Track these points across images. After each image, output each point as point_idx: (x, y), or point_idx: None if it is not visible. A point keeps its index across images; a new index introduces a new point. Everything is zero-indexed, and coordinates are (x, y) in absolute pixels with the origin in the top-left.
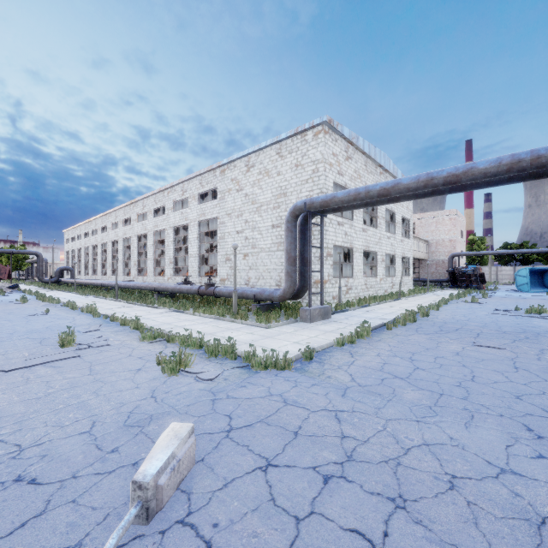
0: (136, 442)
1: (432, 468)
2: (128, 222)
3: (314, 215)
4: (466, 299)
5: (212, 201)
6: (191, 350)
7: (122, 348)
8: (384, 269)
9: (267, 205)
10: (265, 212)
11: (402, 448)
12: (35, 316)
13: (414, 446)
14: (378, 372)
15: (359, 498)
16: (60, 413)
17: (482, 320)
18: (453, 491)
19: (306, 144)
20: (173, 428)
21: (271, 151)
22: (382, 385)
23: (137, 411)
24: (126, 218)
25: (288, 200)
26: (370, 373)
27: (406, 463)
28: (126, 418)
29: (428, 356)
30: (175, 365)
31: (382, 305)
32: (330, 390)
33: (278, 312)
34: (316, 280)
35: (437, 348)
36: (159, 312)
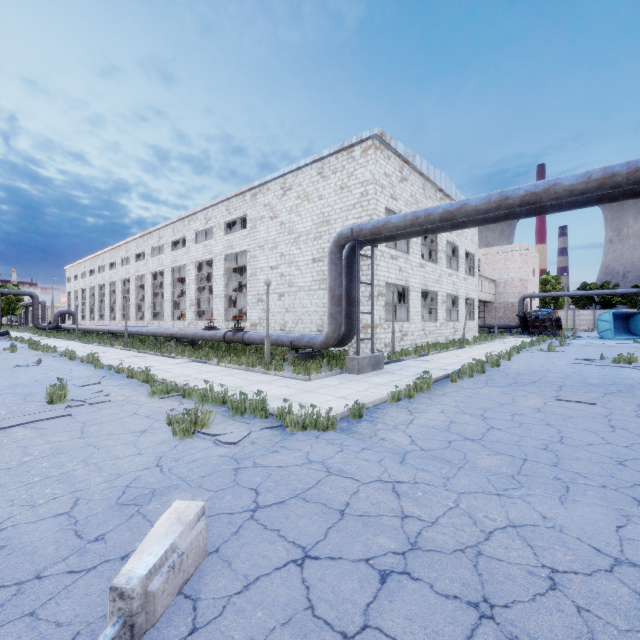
0: (130, 526)
1: (524, 559)
2: (141, 257)
3: (363, 245)
4: (541, 347)
5: (241, 231)
6: (212, 407)
7: (125, 405)
8: (444, 312)
9: (307, 236)
10: (304, 244)
11: (482, 531)
12: (23, 367)
13: (498, 528)
14: (443, 433)
15: (429, 604)
16: (34, 487)
17: (563, 371)
18: (555, 591)
19: (353, 162)
20: (176, 509)
21: (311, 171)
22: (450, 449)
23: (136, 484)
24: (139, 252)
25: (332, 229)
26: (434, 434)
27: (489, 552)
28: (120, 494)
29: (503, 413)
30: (190, 425)
31: (443, 354)
32: (385, 456)
33: (320, 362)
34: (365, 324)
35: (514, 404)
36: (176, 362)
